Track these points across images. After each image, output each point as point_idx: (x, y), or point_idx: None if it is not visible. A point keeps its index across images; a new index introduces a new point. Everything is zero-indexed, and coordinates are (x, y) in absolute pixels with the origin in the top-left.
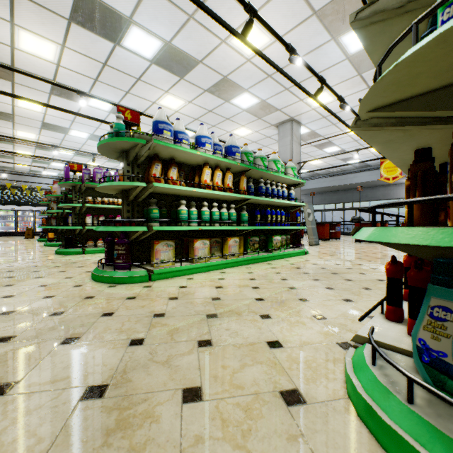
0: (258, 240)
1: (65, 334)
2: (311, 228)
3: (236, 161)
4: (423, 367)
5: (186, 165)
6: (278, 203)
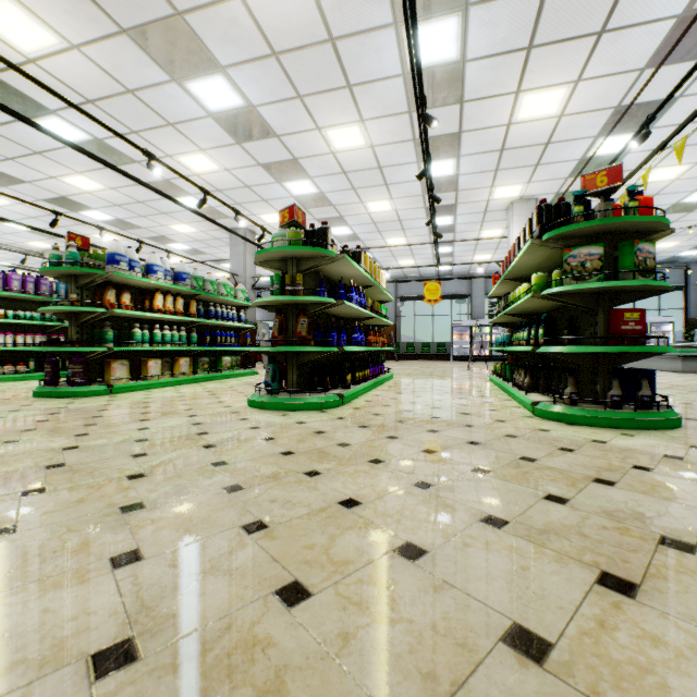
0: (208, 360)
1: (94, 410)
2: None
3: (187, 286)
4: (266, 387)
5: (134, 287)
6: (228, 325)
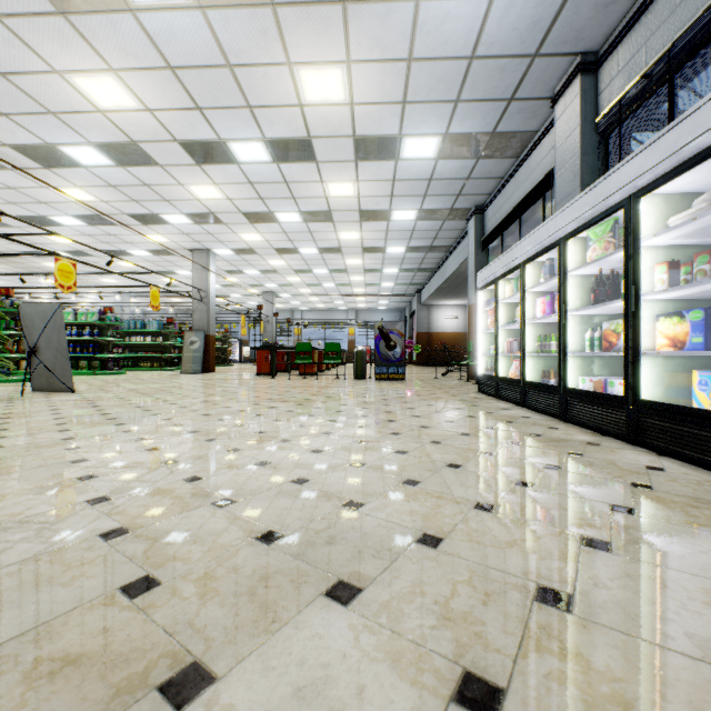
0: None
1: None
2: (193, 356)
3: None
4: None
5: None
6: (73, 339)
